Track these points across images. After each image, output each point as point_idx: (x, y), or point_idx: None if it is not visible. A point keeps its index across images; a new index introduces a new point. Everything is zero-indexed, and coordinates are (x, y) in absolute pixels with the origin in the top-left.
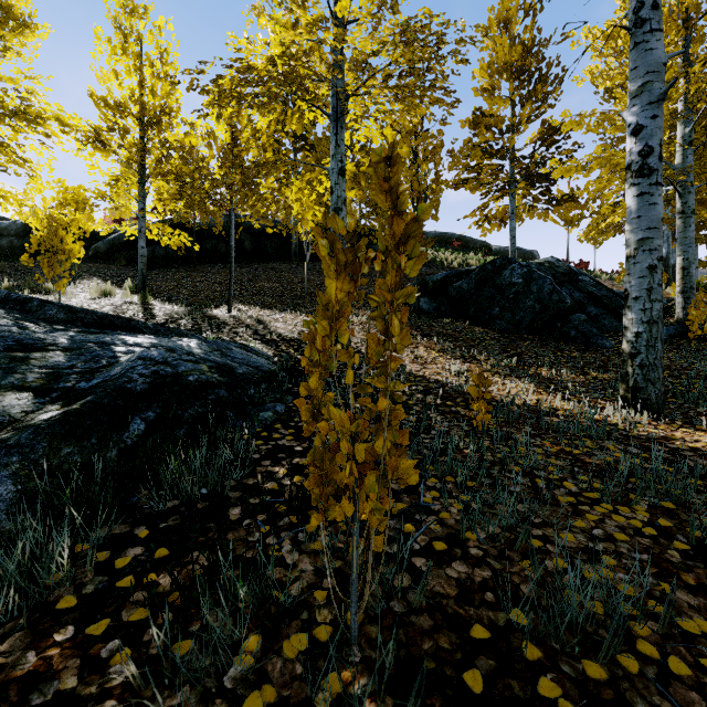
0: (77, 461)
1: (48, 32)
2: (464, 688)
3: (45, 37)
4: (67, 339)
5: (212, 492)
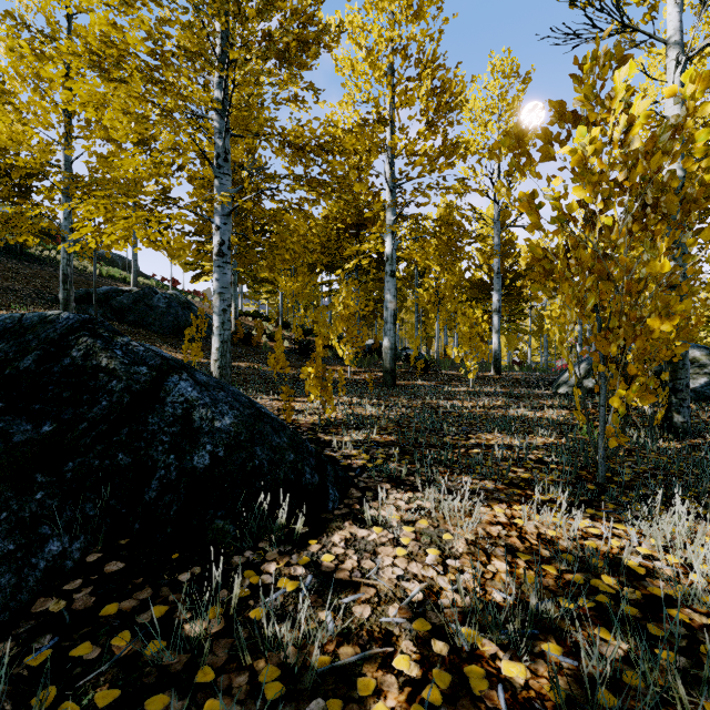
0: None
1: None
2: None
3: None
4: None
5: None
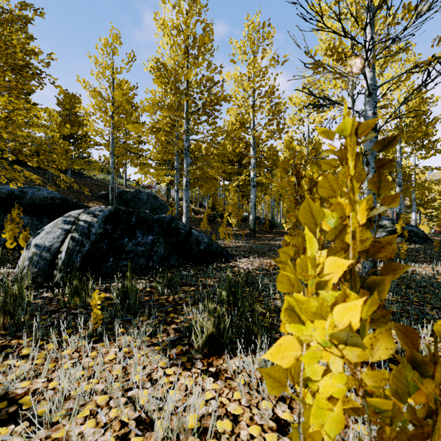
0: None
1: None
2: None
3: None
4: None
5: None
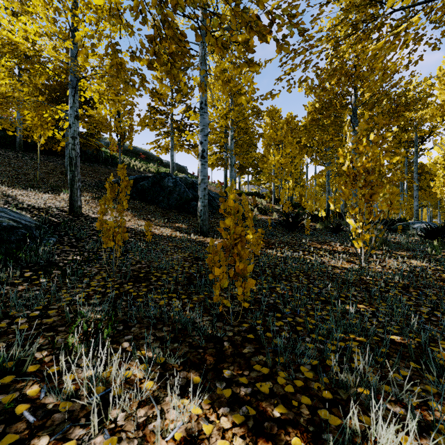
0: None
1: None
2: (139, 276)
3: None
4: None
5: (46, 261)
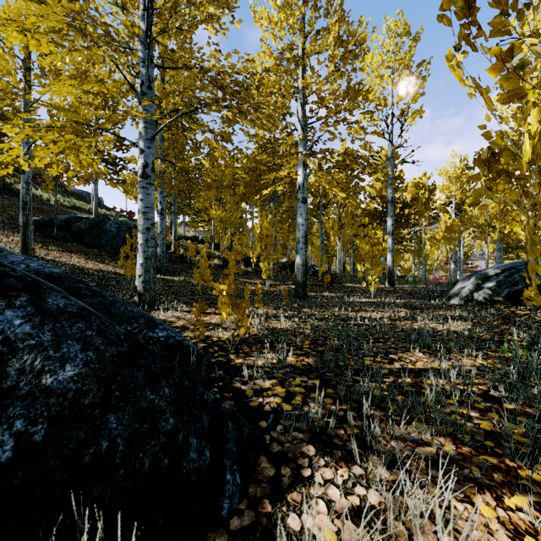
0: None
1: None
2: None
3: None
4: None
5: None
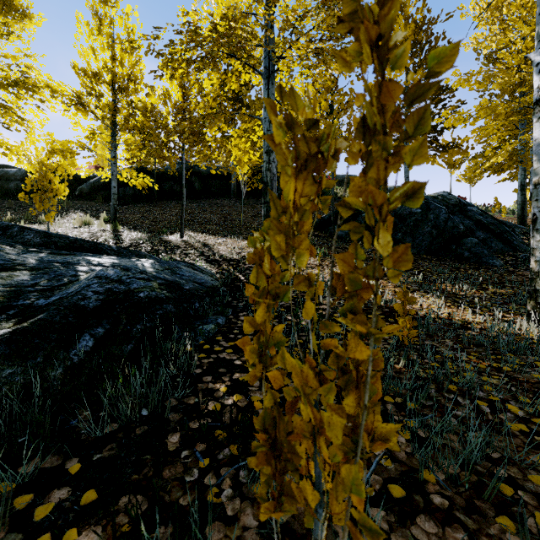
0: (19, 381)
1: (42, 20)
2: None
3: (40, 24)
4: (36, 260)
5: (152, 413)
